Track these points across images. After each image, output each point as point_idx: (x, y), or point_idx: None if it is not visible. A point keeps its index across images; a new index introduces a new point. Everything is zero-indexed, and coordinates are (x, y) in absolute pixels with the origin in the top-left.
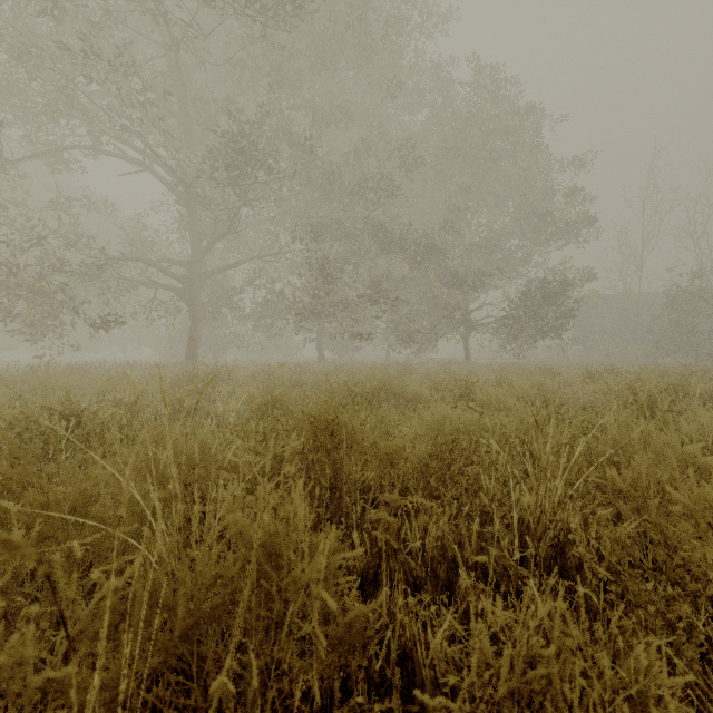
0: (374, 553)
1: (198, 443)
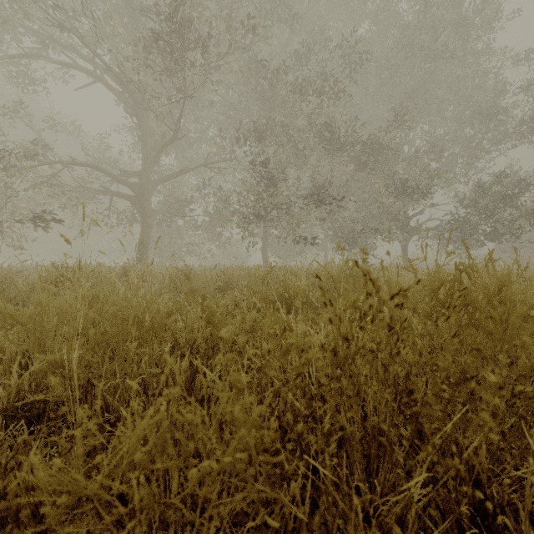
0: None
1: None
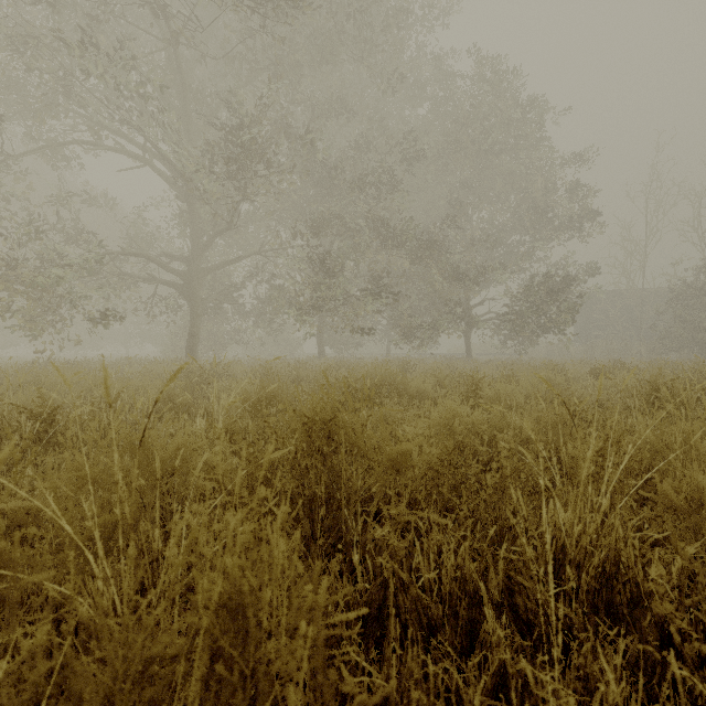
0: (379, 582)
1: (175, 447)
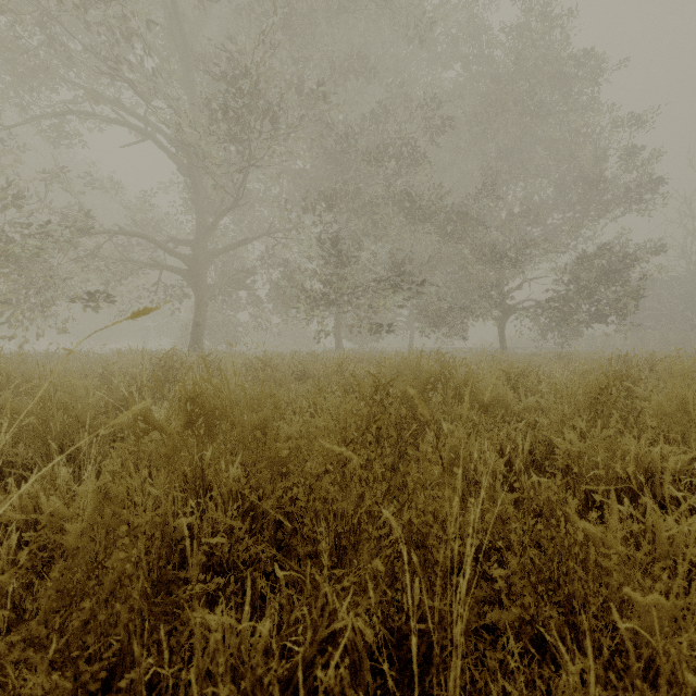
0: None
1: None
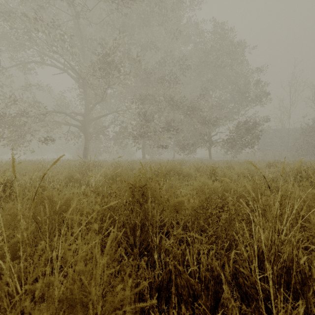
0: (167, 270)
1: (66, 199)
